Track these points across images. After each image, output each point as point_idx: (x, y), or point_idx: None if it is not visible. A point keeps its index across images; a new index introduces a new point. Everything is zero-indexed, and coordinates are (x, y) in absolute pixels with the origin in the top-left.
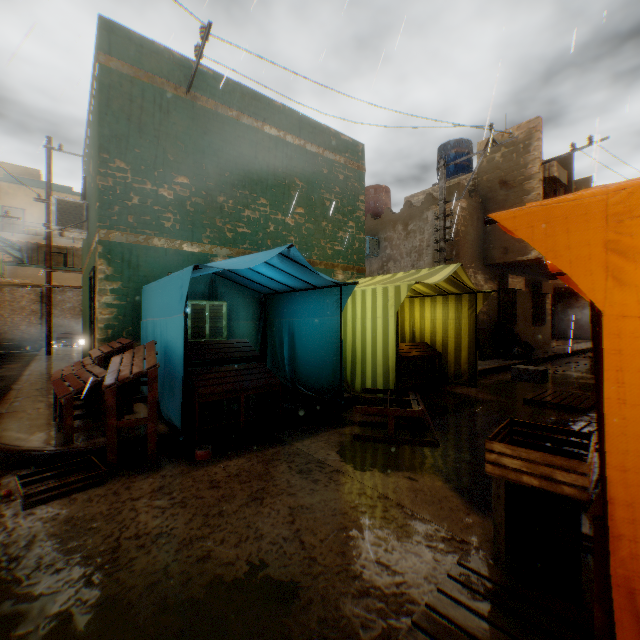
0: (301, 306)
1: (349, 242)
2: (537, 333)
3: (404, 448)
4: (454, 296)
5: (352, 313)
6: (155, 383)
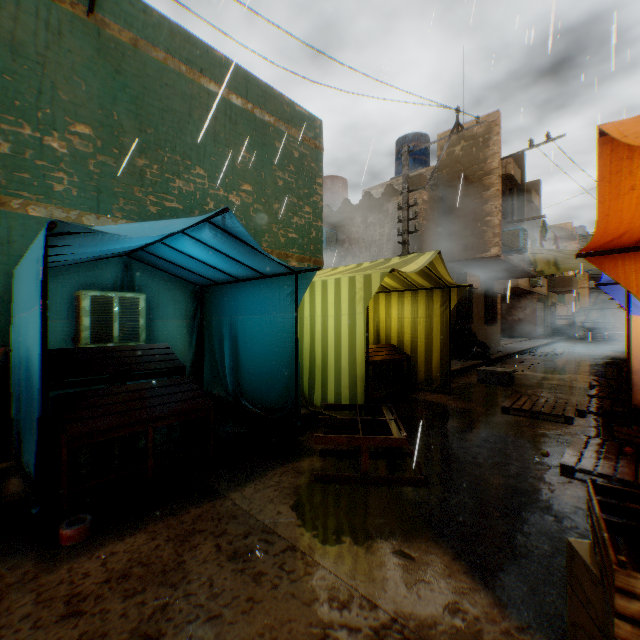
0: (246, 300)
1: (305, 230)
2: (490, 332)
3: (384, 491)
4: (424, 291)
5: (310, 309)
6: None
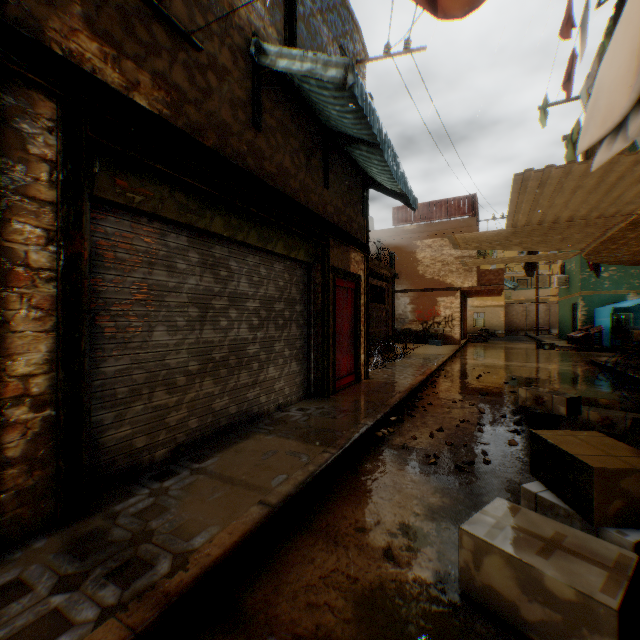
0: None
1: None
2: None
3: None
4: None
5: None
6: (601, 333)
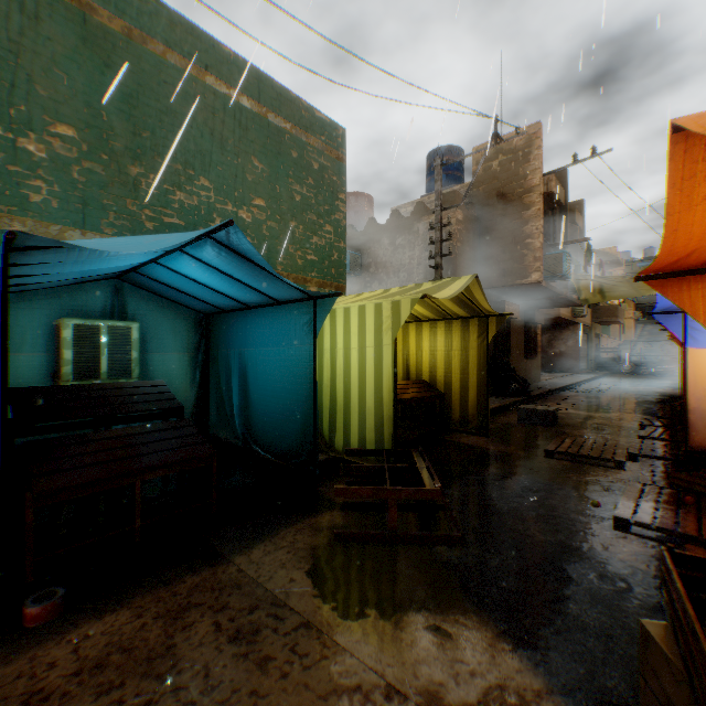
0: (257, 330)
1: (326, 251)
2: (530, 366)
3: (415, 552)
4: (459, 321)
5: (331, 341)
6: None
